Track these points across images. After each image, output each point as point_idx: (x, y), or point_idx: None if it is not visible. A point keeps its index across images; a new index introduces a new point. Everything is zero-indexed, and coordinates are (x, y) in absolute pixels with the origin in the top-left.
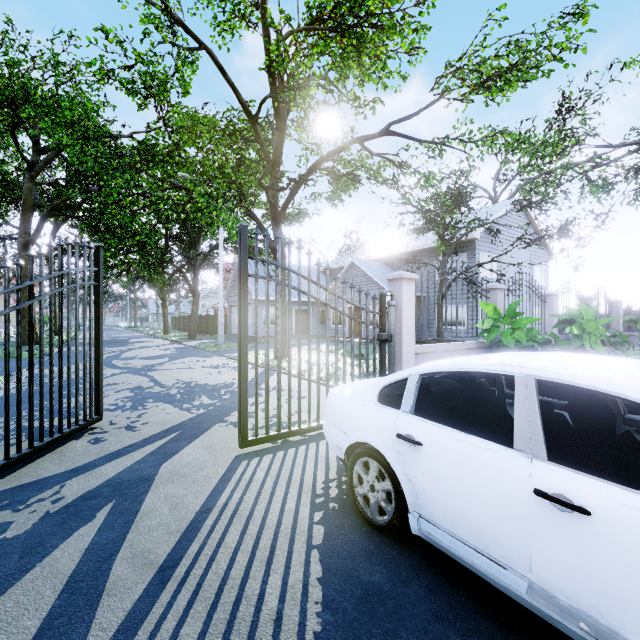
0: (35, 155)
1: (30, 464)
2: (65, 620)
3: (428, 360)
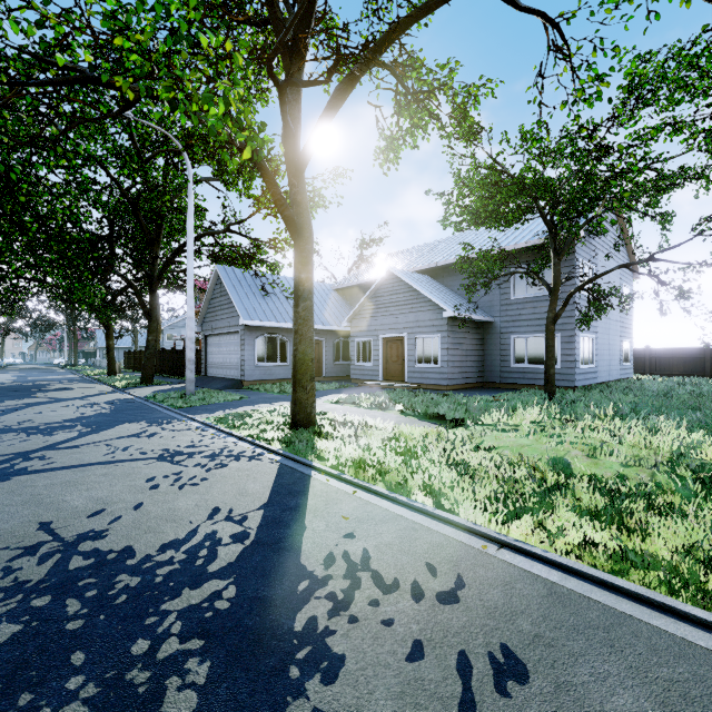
0: None
1: None
2: None
3: None
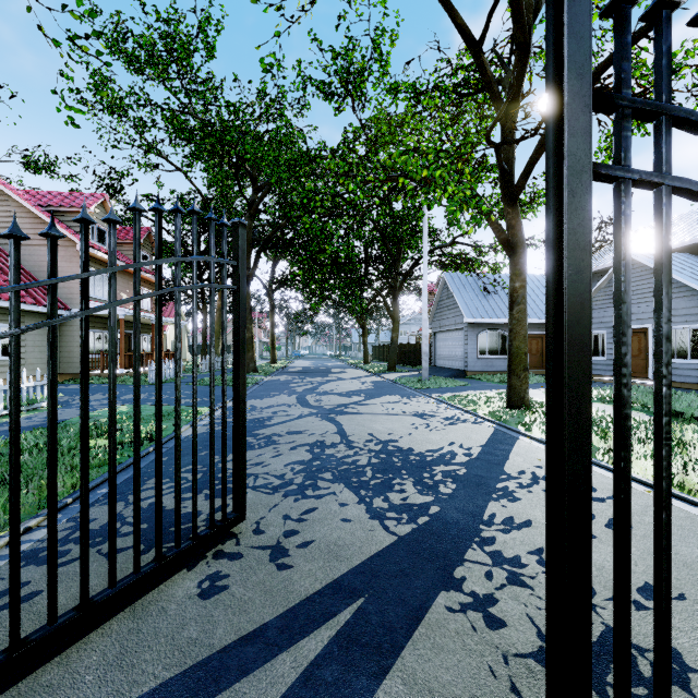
0: (253, 194)
1: (75, 644)
2: None
3: None
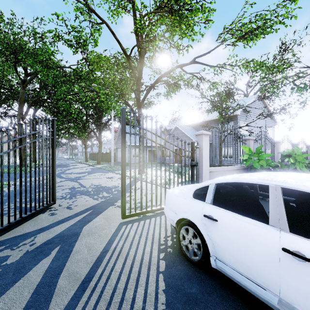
0: (25, 77)
1: (20, 225)
2: (34, 309)
3: (215, 175)
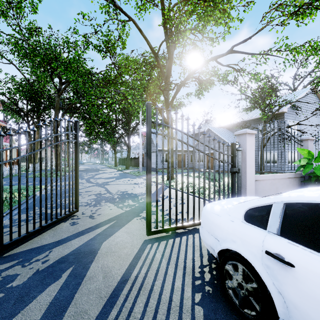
0: (60, 85)
1: (39, 235)
2: None
3: (262, 184)
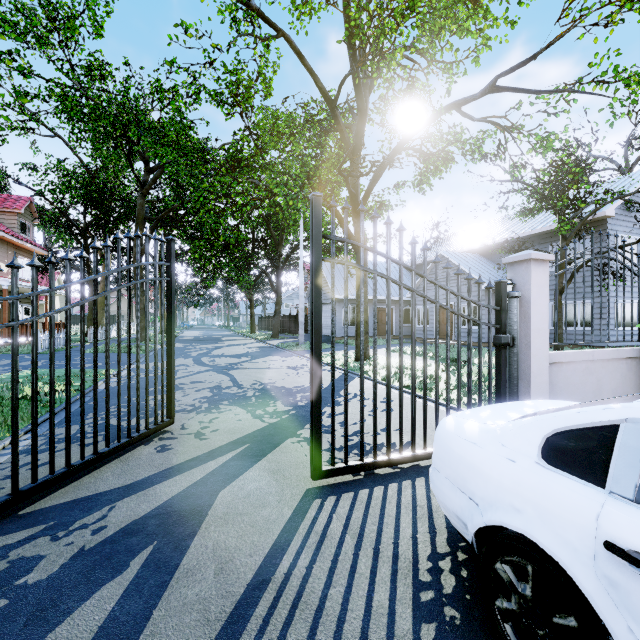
0: (146, 175)
1: (94, 472)
2: None
3: (566, 373)
